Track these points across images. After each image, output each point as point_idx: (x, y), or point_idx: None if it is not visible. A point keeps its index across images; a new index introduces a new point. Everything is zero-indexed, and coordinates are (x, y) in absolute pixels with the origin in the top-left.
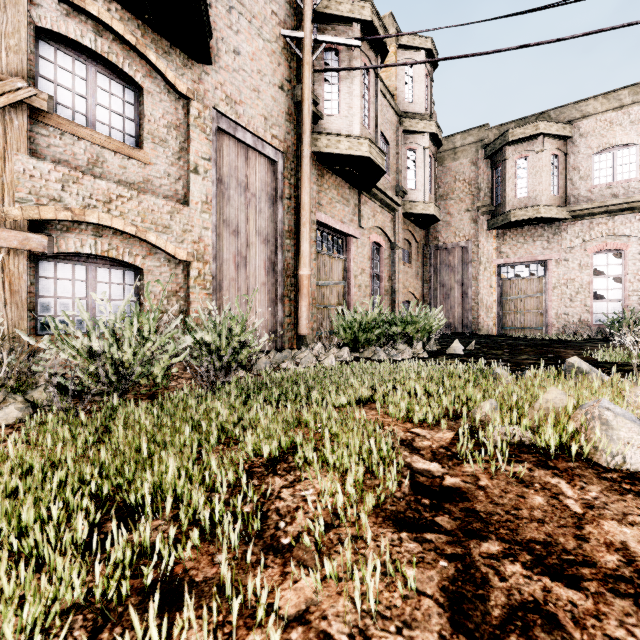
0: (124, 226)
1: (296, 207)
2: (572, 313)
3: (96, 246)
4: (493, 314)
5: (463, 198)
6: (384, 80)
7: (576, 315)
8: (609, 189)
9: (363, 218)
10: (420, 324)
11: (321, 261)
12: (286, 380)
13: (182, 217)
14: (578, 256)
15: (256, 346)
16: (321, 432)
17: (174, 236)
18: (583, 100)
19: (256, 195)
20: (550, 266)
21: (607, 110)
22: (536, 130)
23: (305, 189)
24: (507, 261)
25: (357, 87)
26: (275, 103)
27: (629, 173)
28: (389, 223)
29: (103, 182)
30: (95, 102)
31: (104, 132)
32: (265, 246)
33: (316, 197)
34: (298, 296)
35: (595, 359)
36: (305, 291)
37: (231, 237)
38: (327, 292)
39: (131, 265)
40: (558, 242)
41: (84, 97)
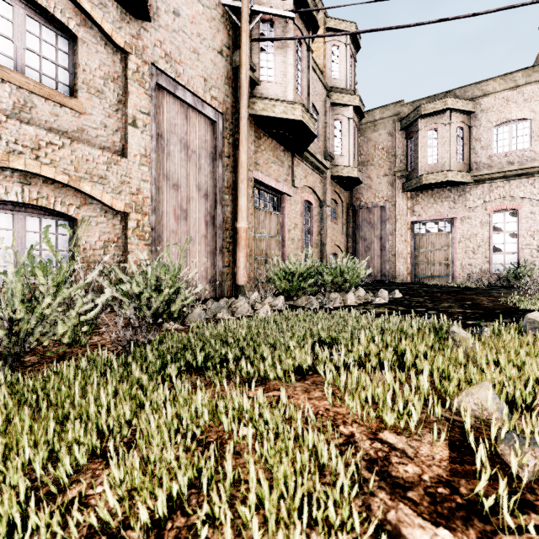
0: (55, 174)
1: (235, 165)
2: (474, 264)
3: (23, 194)
4: (407, 264)
5: (382, 164)
6: (314, 58)
7: (478, 265)
8: (506, 157)
9: (296, 178)
10: (349, 274)
11: (258, 216)
12: (215, 338)
13: (119, 168)
14: (480, 215)
15: (196, 294)
16: (244, 452)
17: (111, 187)
18: (484, 81)
19: (196, 152)
20: (456, 223)
21: (504, 89)
22: (445, 105)
23: (243, 148)
24: (419, 219)
25: (291, 56)
26: (214, 66)
27: (523, 144)
28: (319, 184)
29: (30, 128)
30: (23, 46)
31: (34, 78)
32: (205, 200)
33: (253, 157)
34: (236, 248)
35: (512, 306)
36: (243, 243)
37: (171, 191)
38: (263, 244)
39: (64, 215)
40: (463, 203)
41: (10, 39)
